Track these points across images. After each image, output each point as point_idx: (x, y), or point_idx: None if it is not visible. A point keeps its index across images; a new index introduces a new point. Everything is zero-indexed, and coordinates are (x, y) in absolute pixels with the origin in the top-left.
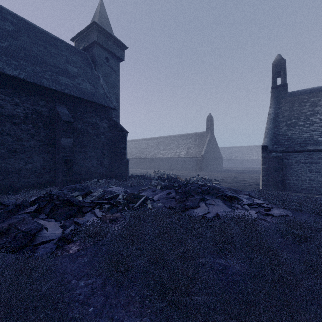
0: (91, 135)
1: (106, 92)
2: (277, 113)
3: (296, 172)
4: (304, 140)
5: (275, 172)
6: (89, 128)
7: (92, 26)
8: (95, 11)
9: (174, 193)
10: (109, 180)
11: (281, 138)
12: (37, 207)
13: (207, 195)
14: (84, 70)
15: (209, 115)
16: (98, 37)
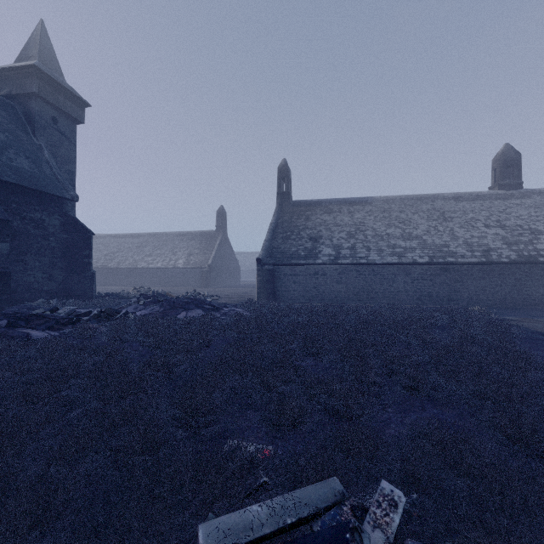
0: (34, 236)
1: (57, 173)
2: (278, 224)
3: (284, 284)
4: (291, 254)
5: (268, 284)
6: (31, 226)
7: (29, 68)
8: (31, 38)
9: (158, 306)
10: (63, 301)
11: (275, 250)
12: (10, 320)
13: (190, 306)
14: (15, 136)
15: (220, 209)
16: (41, 87)
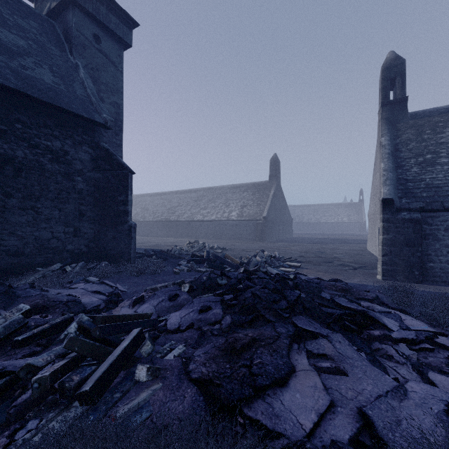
0: (51, 173)
1: (91, 94)
2: (396, 145)
3: (447, 248)
4: None
5: (409, 248)
6: (47, 159)
7: None
8: None
9: (218, 308)
10: (93, 264)
11: (413, 185)
12: None
13: (302, 318)
14: (43, 48)
15: (273, 157)
16: None
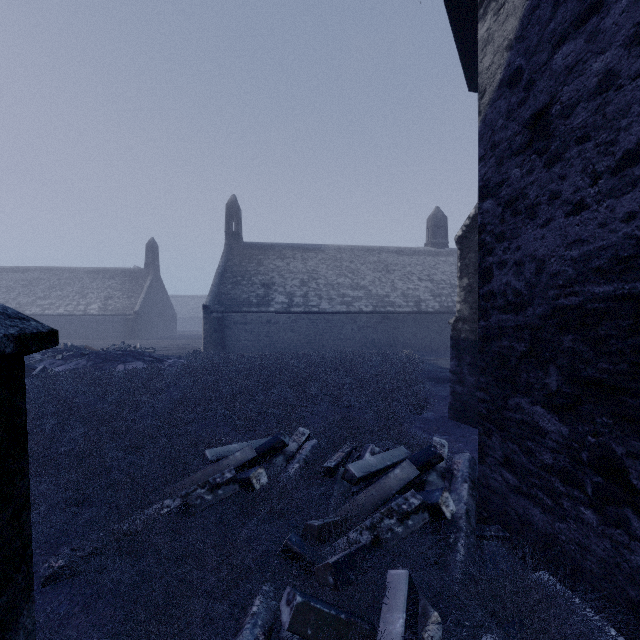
0: None
1: None
2: (227, 267)
3: (235, 333)
4: (243, 301)
5: (216, 333)
6: None
7: None
8: None
9: (85, 360)
10: None
11: (225, 297)
12: None
13: (127, 358)
14: None
15: (150, 242)
16: None
